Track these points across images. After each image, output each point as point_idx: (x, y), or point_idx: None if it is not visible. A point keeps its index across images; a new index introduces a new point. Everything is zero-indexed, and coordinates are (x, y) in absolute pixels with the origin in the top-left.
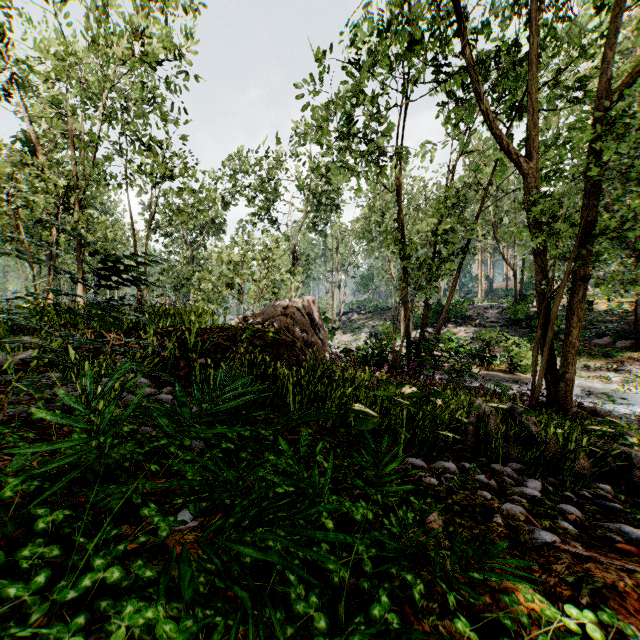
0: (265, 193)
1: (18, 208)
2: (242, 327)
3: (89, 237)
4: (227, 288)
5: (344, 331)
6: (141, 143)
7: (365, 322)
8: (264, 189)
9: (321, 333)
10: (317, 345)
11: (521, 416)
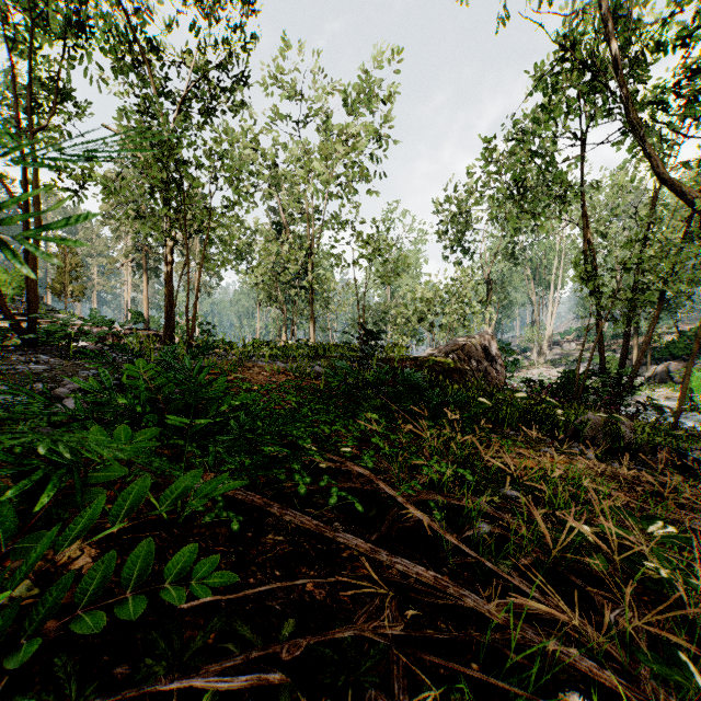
0: (457, 224)
1: (278, 274)
2: (427, 358)
3: (318, 290)
4: (419, 323)
5: (554, 364)
6: (363, 239)
7: (584, 354)
8: (455, 224)
9: (498, 364)
10: (491, 374)
11: (618, 423)
